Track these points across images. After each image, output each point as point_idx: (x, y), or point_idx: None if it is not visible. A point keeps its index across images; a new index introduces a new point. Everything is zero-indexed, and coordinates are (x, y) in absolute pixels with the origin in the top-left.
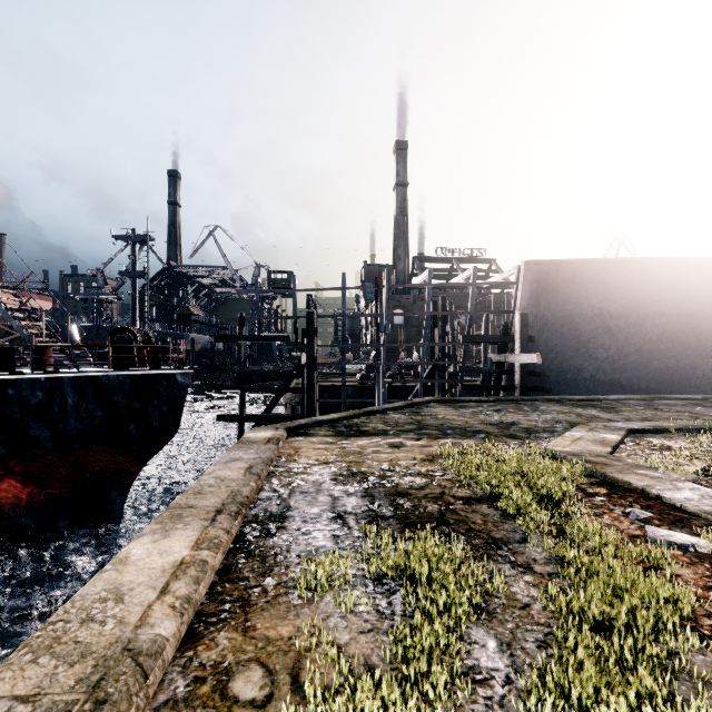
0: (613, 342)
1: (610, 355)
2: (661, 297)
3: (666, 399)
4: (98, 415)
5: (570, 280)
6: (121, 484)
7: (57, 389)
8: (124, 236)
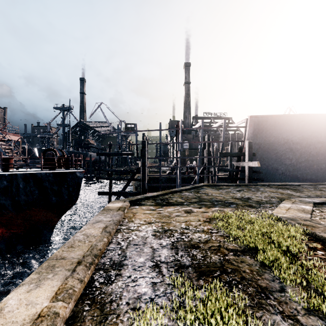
0: (294, 156)
1: (292, 162)
2: (318, 133)
3: (323, 185)
4: (36, 193)
5: (272, 125)
6: (49, 227)
7: (14, 180)
8: (59, 107)
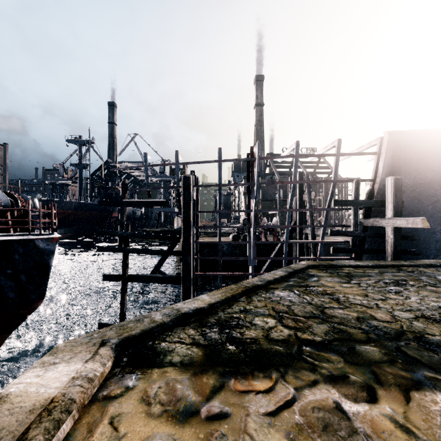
0: None
1: None
2: None
3: None
4: None
5: (432, 149)
6: None
7: None
8: (73, 140)
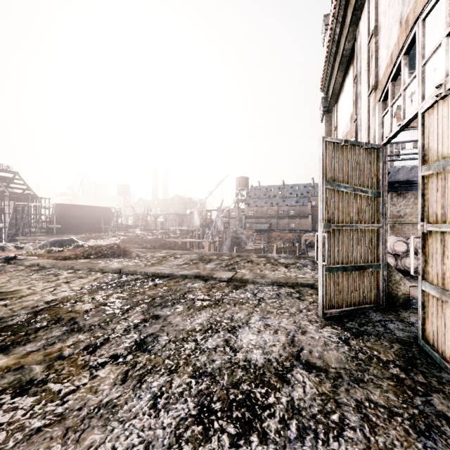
0: (76, 222)
1: (75, 225)
2: (86, 213)
3: (85, 233)
4: None
5: (66, 208)
6: None
7: None
8: None
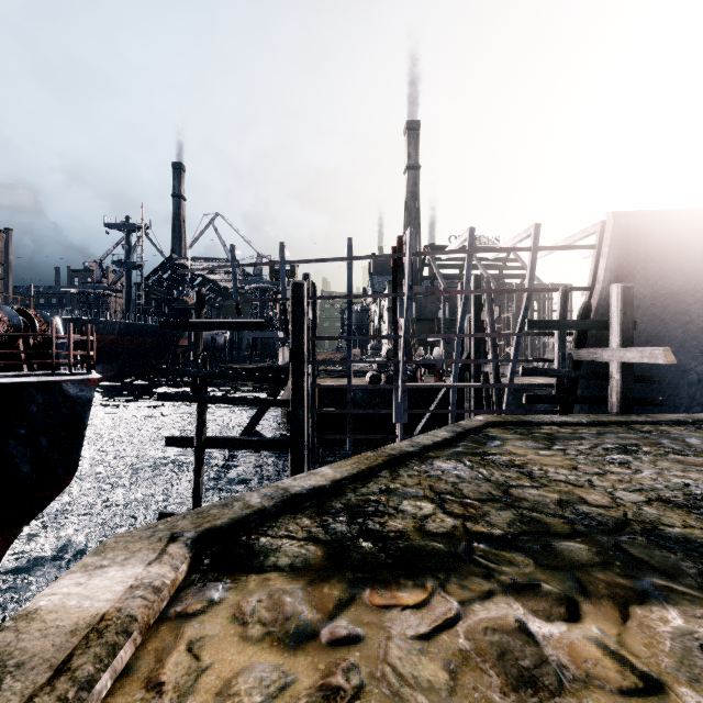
0: None
1: None
2: None
3: None
4: None
5: (681, 240)
6: None
7: None
8: (117, 224)
